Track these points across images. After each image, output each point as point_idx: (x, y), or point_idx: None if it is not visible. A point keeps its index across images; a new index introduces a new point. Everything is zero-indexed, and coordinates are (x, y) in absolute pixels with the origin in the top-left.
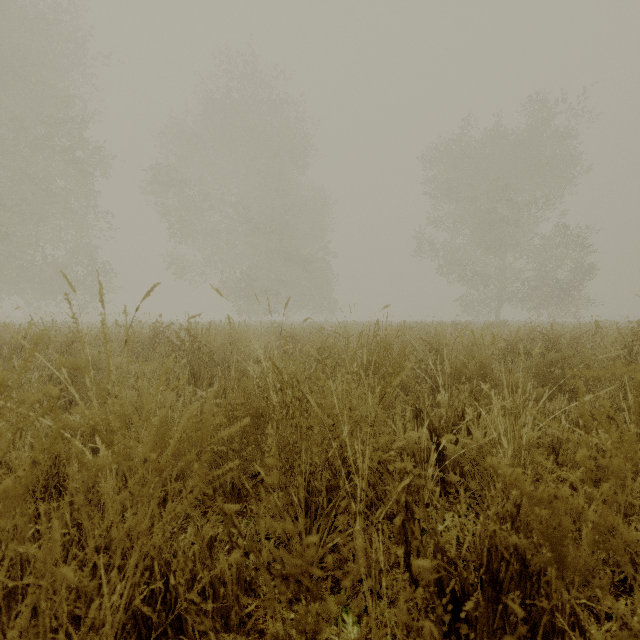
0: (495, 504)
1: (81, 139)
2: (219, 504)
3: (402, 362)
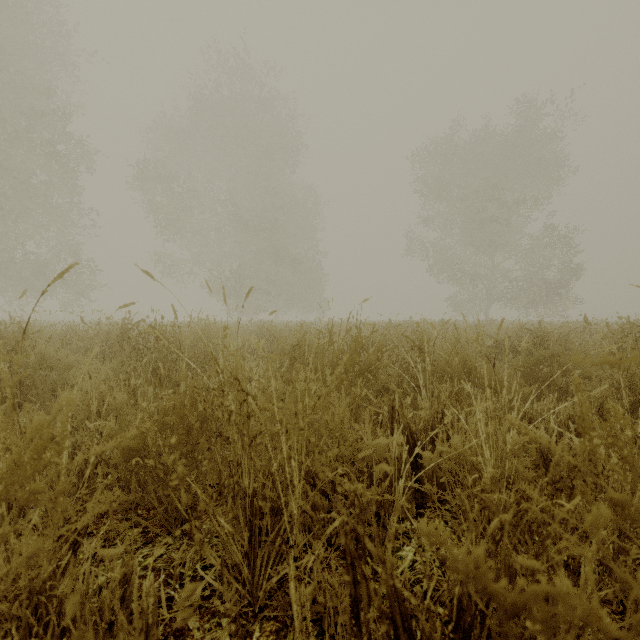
0: (467, 539)
1: (63, 133)
2: None
3: (355, 355)
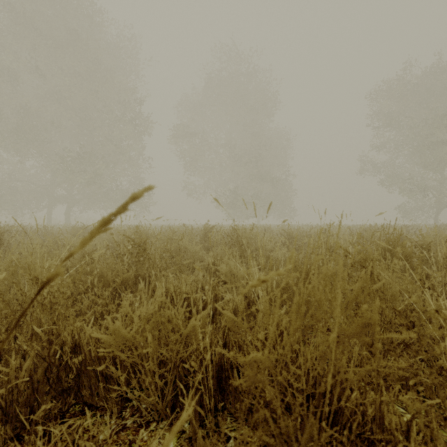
0: None
1: (137, 114)
2: (443, 315)
3: None
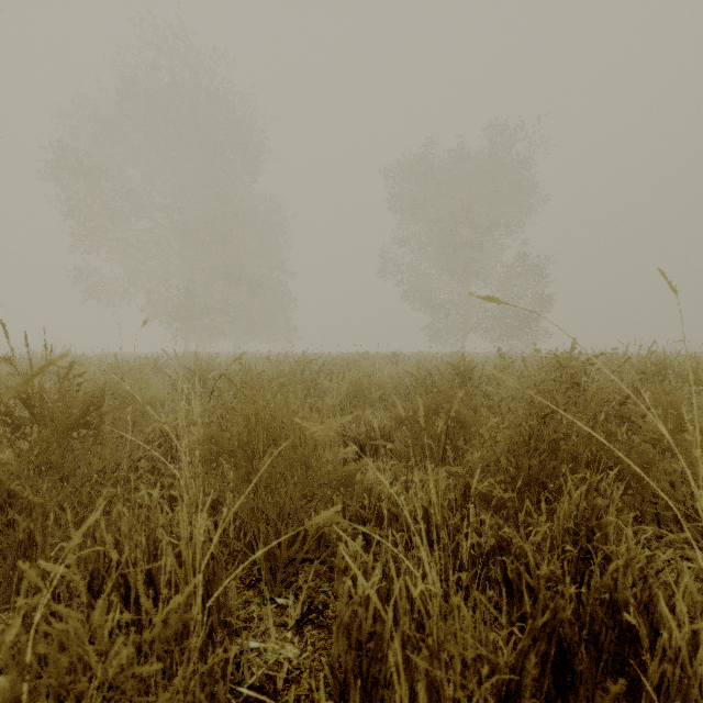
0: None
1: None
2: None
3: None
